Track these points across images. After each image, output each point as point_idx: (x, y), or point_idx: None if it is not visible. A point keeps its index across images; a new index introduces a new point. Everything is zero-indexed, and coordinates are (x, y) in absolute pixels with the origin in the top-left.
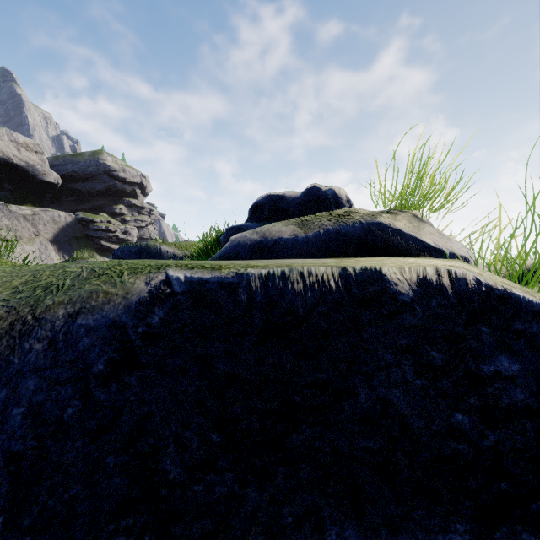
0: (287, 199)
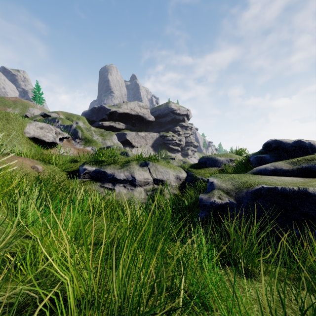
0: (284, 143)
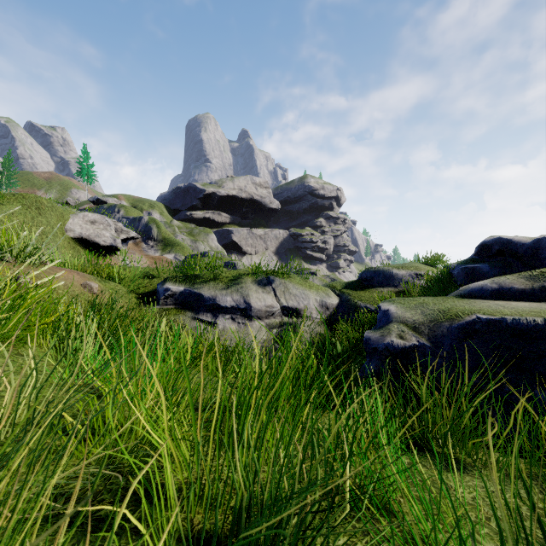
0: (516, 244)
